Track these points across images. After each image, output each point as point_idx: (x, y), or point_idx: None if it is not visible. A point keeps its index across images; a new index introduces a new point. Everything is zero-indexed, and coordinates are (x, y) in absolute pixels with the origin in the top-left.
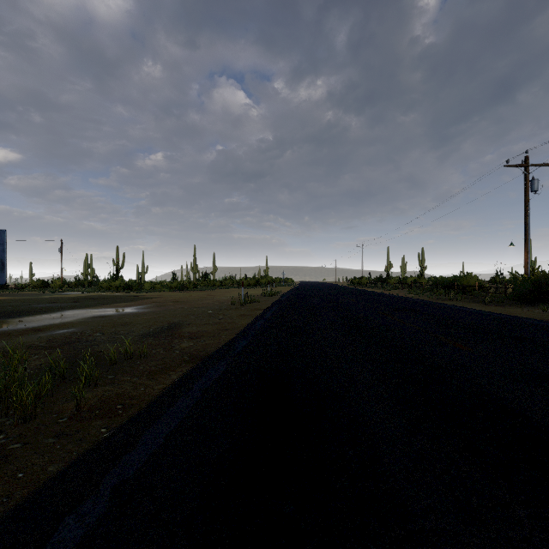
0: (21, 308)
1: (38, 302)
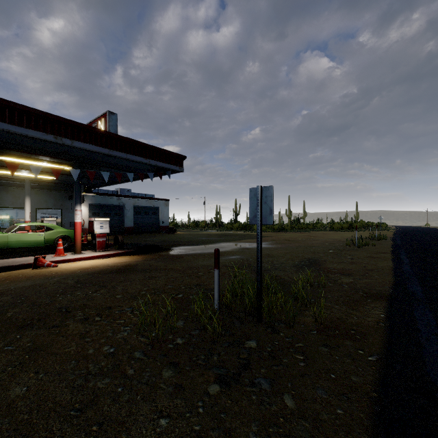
0: (196, 239)
1: (200, 236)
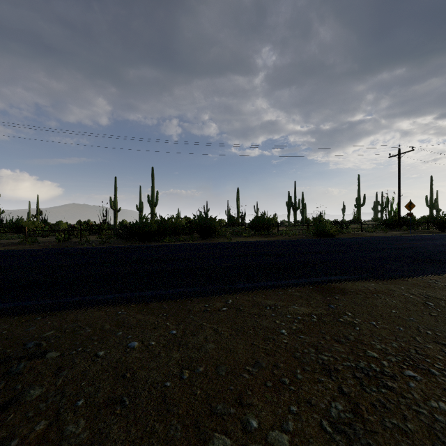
0: None
1: None
